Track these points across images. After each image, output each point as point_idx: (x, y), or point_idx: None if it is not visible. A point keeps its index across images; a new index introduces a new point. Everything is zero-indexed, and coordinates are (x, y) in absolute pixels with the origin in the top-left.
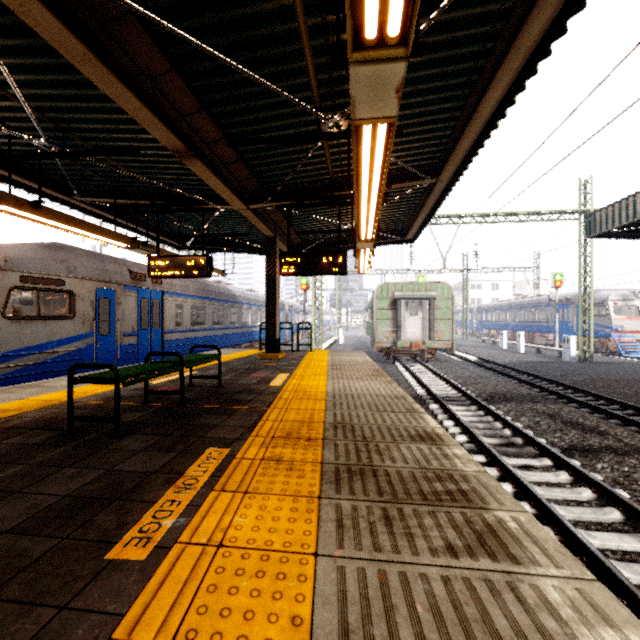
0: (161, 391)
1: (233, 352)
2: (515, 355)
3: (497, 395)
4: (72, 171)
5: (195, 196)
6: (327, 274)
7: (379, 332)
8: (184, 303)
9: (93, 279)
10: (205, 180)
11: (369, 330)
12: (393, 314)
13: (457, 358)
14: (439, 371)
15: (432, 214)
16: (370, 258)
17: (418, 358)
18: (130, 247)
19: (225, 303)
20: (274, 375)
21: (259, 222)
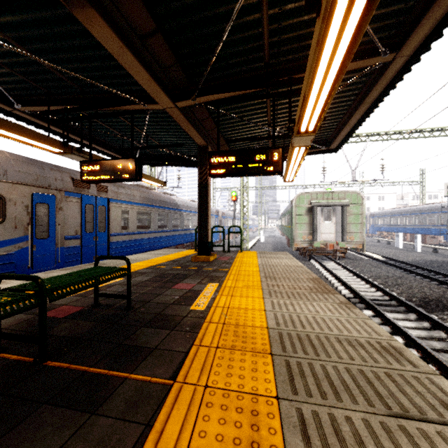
0: (14, 335)
1: (172, 252)
2: (414, 254)
3: (432, 301)
4: (4, 76)
5: (119, 92)
6: (260, 173)
7: (297, 234)
8: (130, 209)
9: (28, 184)
10: (116, 56)
11: (286, 232)
12: (310, 219)
13: (363, 256)
14: (353, 269)
15: (370, 112)
16: (302, 161)
17: (329, 256)
18: (63, 152)
19: (169, 210)
20: (201, 286)
21: (190, 126)
